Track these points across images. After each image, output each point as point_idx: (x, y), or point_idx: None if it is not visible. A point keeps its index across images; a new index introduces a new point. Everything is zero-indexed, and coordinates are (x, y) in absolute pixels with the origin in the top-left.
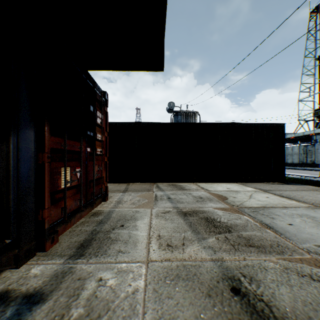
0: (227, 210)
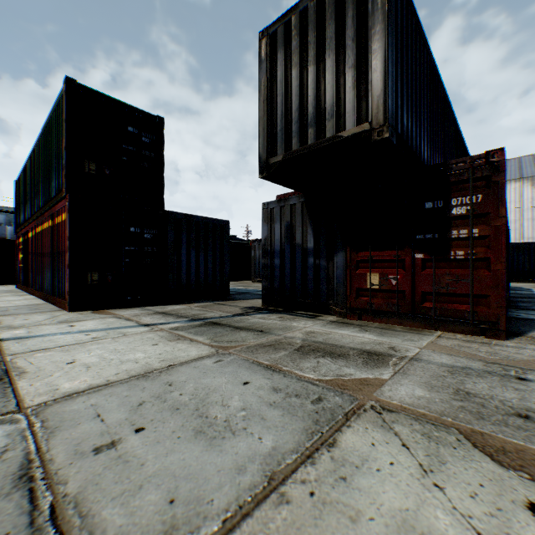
0: (359, 383)
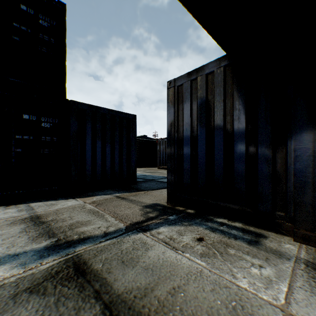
0: None
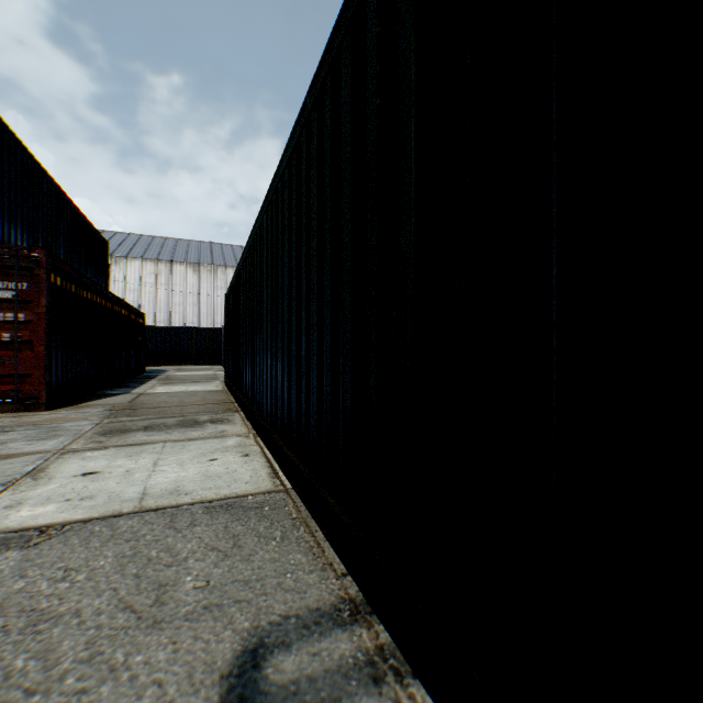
0: None
